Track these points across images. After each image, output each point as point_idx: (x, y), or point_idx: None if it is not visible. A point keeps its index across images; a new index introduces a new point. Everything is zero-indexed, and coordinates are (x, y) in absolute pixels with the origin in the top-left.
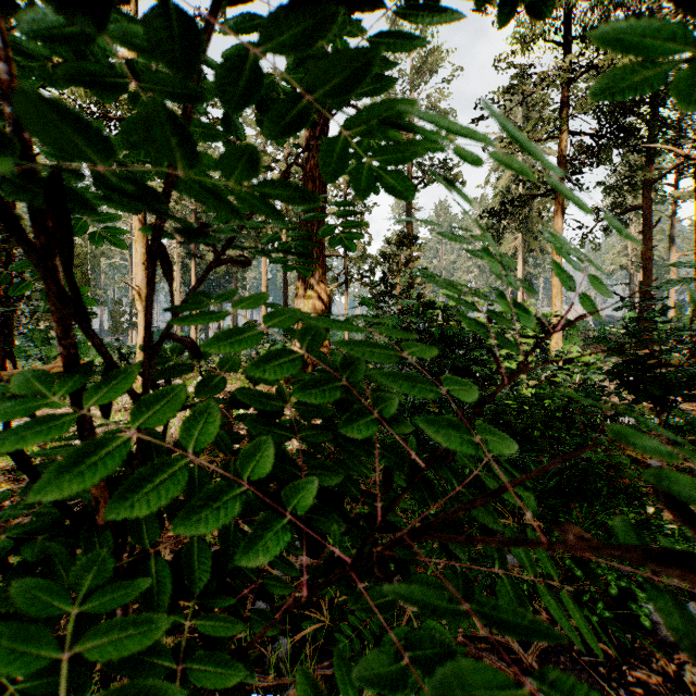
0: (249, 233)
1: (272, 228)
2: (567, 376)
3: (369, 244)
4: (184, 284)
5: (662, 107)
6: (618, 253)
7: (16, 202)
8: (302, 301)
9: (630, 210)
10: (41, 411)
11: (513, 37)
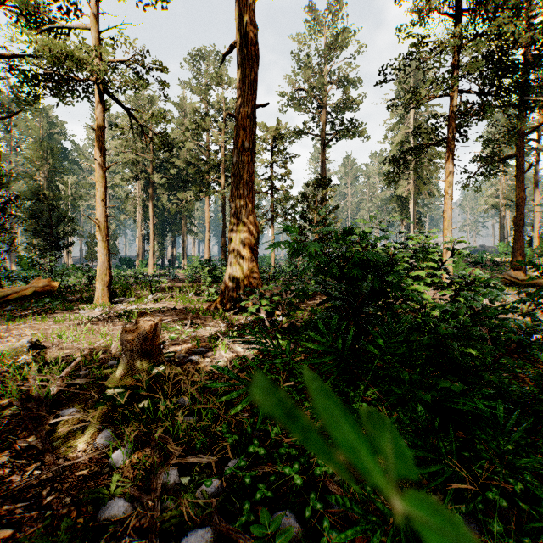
0: (195, 180)
1: (213, 175)
2: None
3: (291, 187)
4: (145, 221)
5: (538, 68)
6: (490, 196)
7: (14, 157)
8: (235, 231)
9: (506, 158)
10: (7, 326)
11: (412, 11)
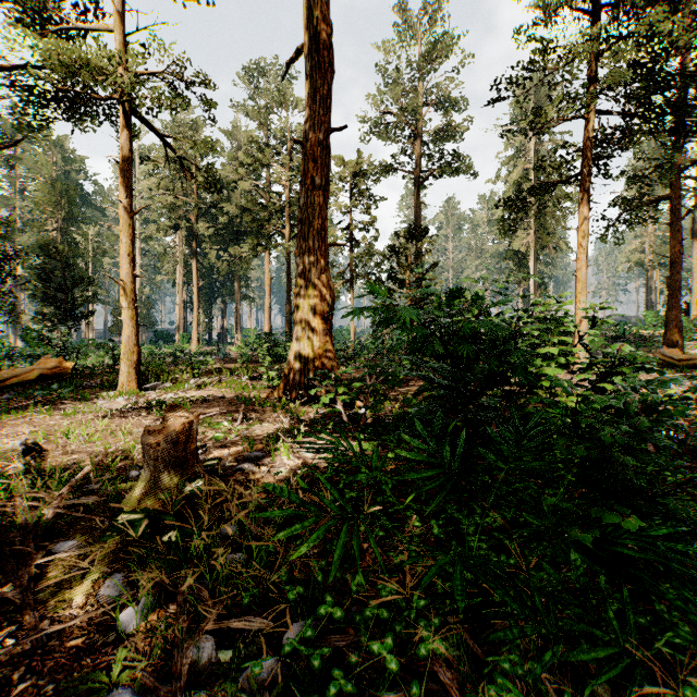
0: (252, 230)
1: (275, 224)
2: (626, 383)
3: (375, 239)
4: (187, 283)
5: None
6: (634, 250)
7: (19, 202)
8: (302, 296)
9: (656, 200)
10: (0, 421)
11: (536, 6)
